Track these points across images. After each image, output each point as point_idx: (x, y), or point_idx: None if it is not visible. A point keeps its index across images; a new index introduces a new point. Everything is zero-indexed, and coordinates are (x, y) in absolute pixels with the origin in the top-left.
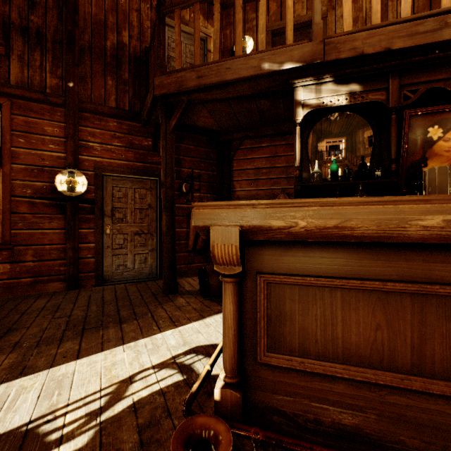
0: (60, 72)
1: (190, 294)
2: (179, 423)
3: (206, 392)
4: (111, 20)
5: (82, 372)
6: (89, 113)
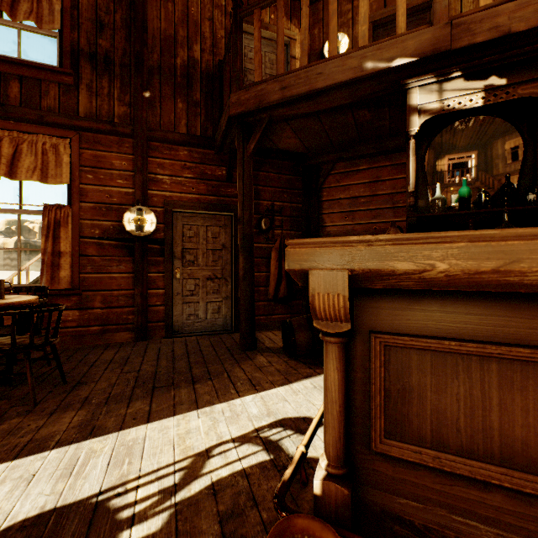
0: (128, 98)
1: (272, 351)
2: (268, 516)
3: (300, 479)
4: (181, 34)
5: (153, 438)
6: (158, 142)
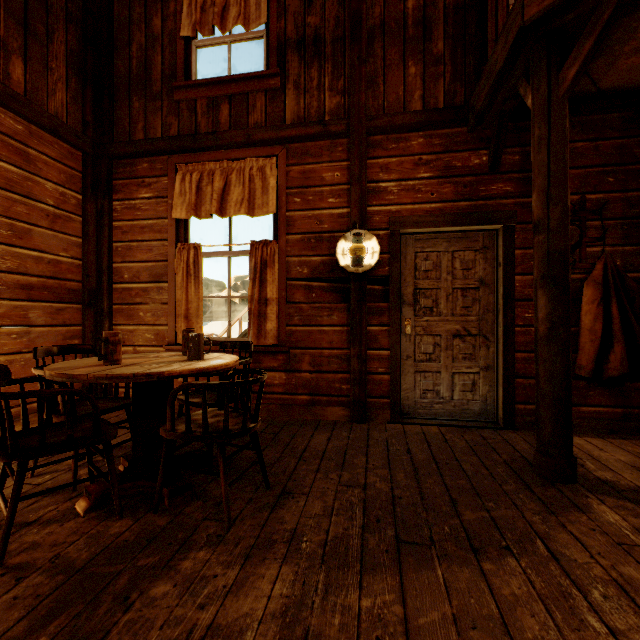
0: (341, 84)
1: (622, 496)
2: None
3: None
4: None
5: None
6: (381, 135)
